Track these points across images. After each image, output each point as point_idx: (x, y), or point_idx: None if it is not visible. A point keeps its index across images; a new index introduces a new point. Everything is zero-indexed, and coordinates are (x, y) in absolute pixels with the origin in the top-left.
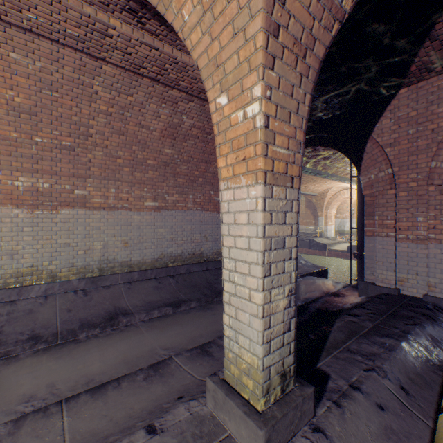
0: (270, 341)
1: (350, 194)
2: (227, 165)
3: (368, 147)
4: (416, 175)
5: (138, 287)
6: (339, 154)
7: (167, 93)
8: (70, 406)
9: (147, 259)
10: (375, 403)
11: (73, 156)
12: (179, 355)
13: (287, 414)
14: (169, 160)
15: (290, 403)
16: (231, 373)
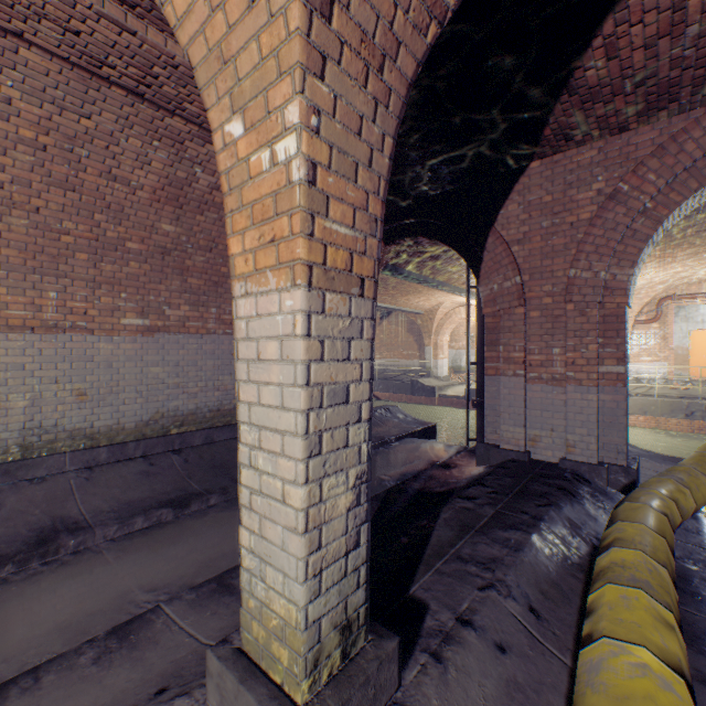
0: (322, 572)
1: (467, 313)
2: (245, 250)
3: (490, 243)
4: (551, 287)
5: (106, 476)
6: (452, 253)
7: (162, 122)
8: None
9: (128, 423)
10: (494, 644)
11: None
12: (175, 600)
13: (350, 700)
14: (171, 244)
15: (356, 678)
16: (253, 637)
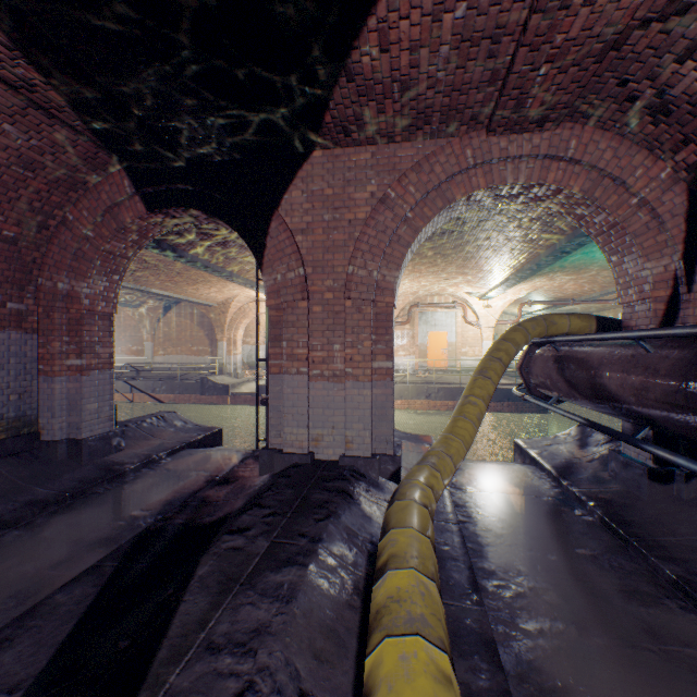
0: None
1: (258, 307)
2: None
3: (274, 228)
4: (333, 283)
5: None
6: (242, 241)
7: None
8: None
9: None
10: None
11: None
12: None
13: None
14: None
15: None
16: None
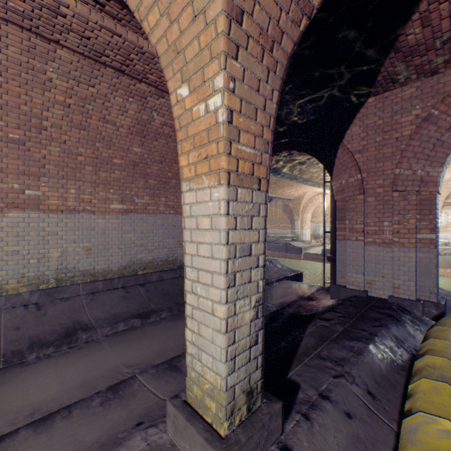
0: (235, 358)
1: (324, 199)
2: (189, 163)
3: (339, 153)
4: (382, 181)
5: (102, 298)
6: (313, 160)
7: (134, 87)
8: (4, 446)
9: (114, 267)
10: (343, 412)
11: (23, 151)
12: (144, 372)
13: (253, 436)
14: (138, 159)
15: (256, 424)
16: (194, 394)
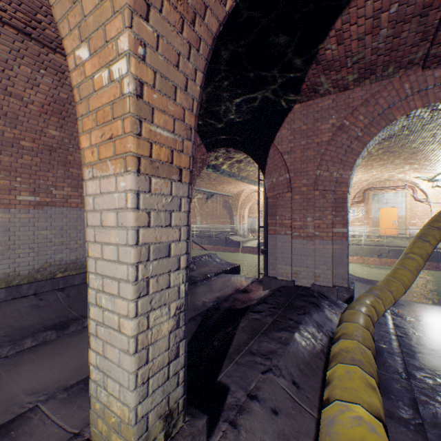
0: (149, 380)
1: (258, 196)
2: (92, 145)
3: (271, 152)
4: (306, 181)
5: (4, 310)
6: (250, 159)
7: (47, 56)
8: None
9: (23, 271)
10: (270, 409)
11: None
12: (50, 400)
13: None
14: (56, 144)
15: None
16: (99, 430)
